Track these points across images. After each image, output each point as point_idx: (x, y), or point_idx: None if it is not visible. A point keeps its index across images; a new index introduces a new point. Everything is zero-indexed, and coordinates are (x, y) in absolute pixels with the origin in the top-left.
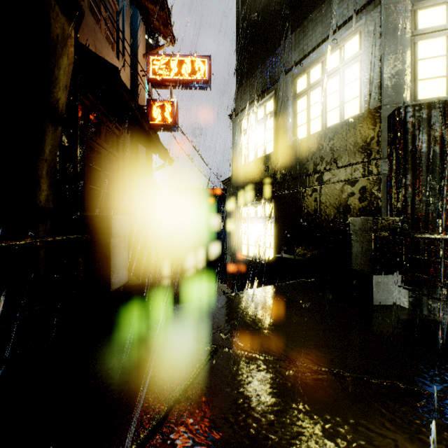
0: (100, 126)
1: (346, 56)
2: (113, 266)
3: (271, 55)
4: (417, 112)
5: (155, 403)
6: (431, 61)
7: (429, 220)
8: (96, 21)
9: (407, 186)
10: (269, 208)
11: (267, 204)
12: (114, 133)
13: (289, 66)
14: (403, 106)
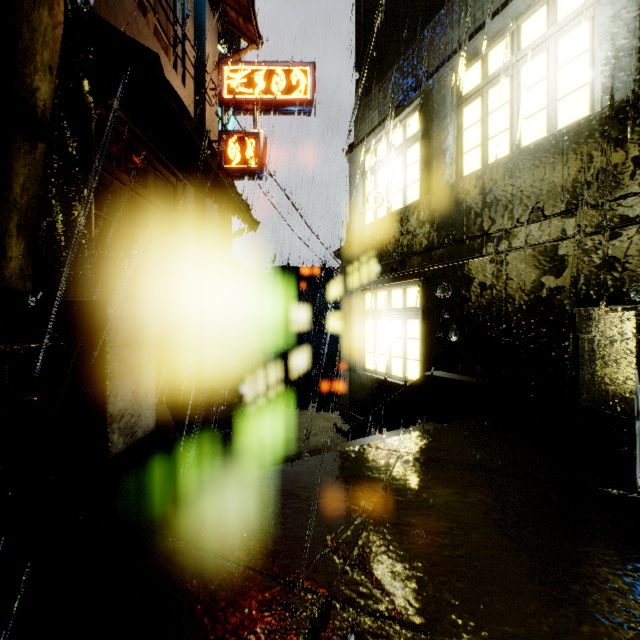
0: (146, 170)
1: (560, 14)
2: (114, 406)
3: (416, 39)
4: None
5: None
6: None
7: None
8: (139, 8)
9: None
10: (411, 293)
11: (409, 287)
12: (169, 182)
13: (448, 51)
14: None
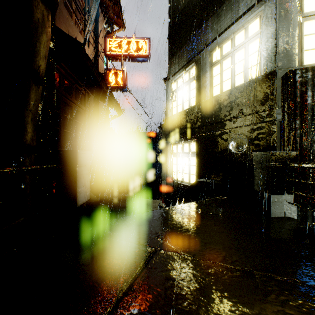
0: (72, 88)
1: (249, 34)
2: (78, 188)
3: (194, 35)
4: (304, 73)
5: (108, 295)
6: (314, 36)
7: (313, 154)
8: (69, 13)
9: (296, 129)
10: (192, 145)
11: (191, 143)
12: (82, 93)
13: (207, 42)
14: (293, 69)
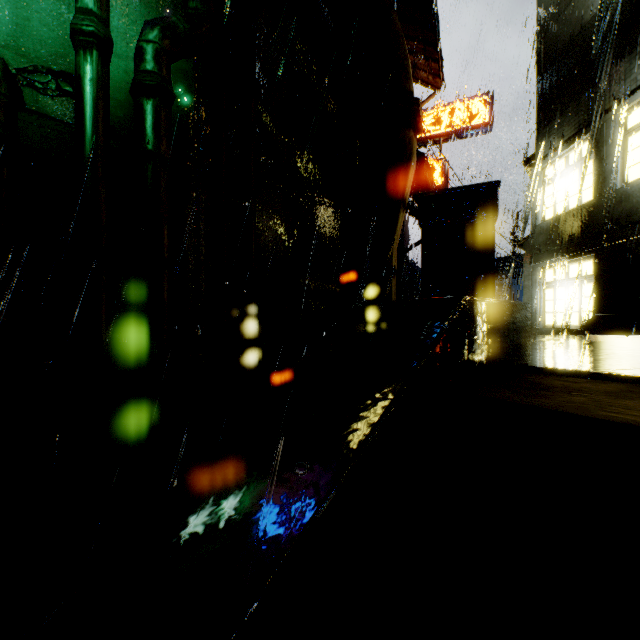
0: None
1: None
2: None
3: (590, 89)
4: None
5: None
6: None
7: None
8: None
9: None
10: (586, 265)
11: (583, 262)
12: None
13: (615, 99)
14: None
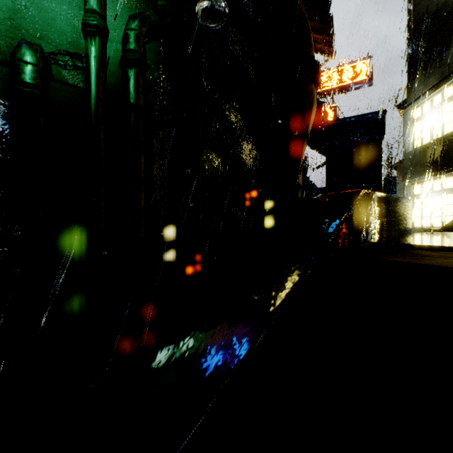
0: None
1: None
2: None
3: (450, 48)
4: None
5: None
6: None
7: None
8: None
9: None
10: (447, 181)
11: (445, 178)
12: None
13: None
14: None
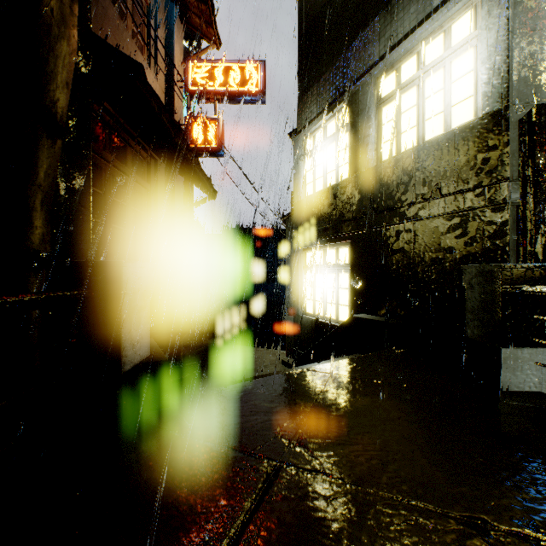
0: (126, 149)
1: (453, 41)
2: (125, 336)
3: (346, 50)
4: None
5: None
6: None
7: None
8: (120, 16)
9: None
10: (342, 252)
11: (340, 248)
12: (144, 159)
13: (371, 62)
14: (545, 102)
